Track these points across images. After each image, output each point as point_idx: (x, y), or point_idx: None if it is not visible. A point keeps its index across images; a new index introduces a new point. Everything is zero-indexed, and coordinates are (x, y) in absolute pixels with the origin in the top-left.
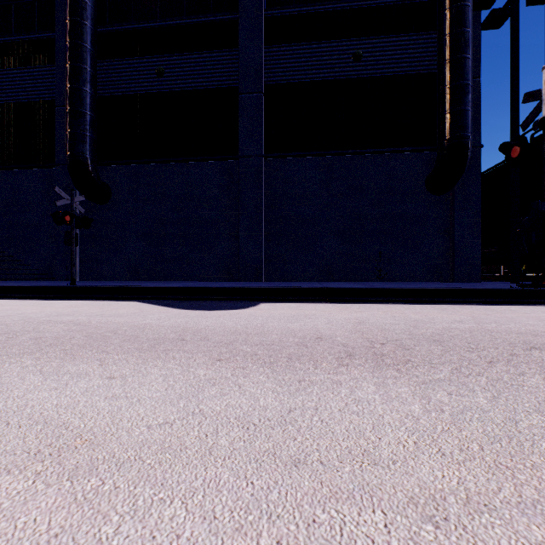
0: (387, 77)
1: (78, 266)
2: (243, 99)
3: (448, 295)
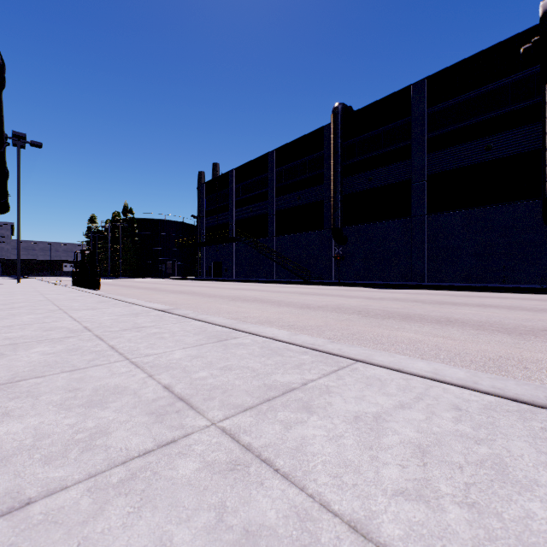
0: (511, 156)
1: (333, 274)
2: (413, 186)
3: (498, 290)
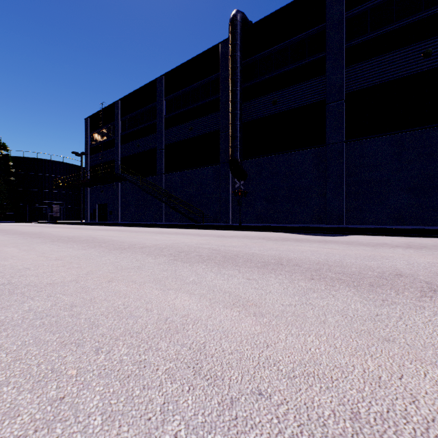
0: None
1: (230, 216)
2: (329, 107)
3: None
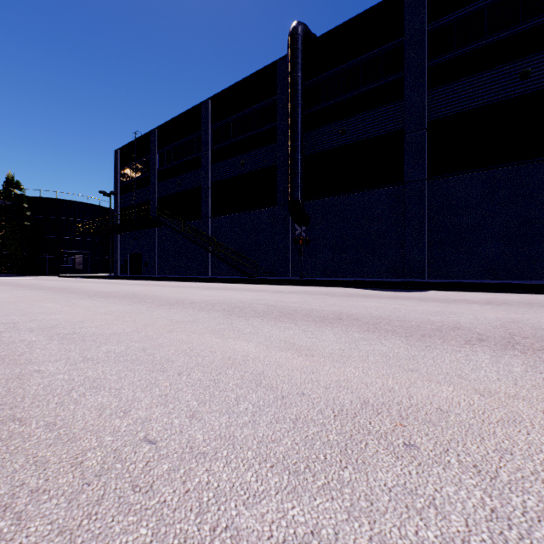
0: None
1: (290, 268)
2: (408, 138)
3: None
